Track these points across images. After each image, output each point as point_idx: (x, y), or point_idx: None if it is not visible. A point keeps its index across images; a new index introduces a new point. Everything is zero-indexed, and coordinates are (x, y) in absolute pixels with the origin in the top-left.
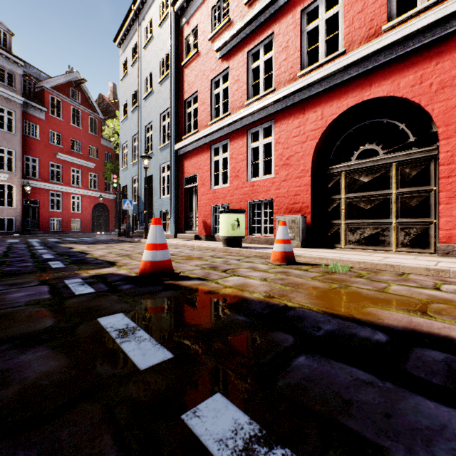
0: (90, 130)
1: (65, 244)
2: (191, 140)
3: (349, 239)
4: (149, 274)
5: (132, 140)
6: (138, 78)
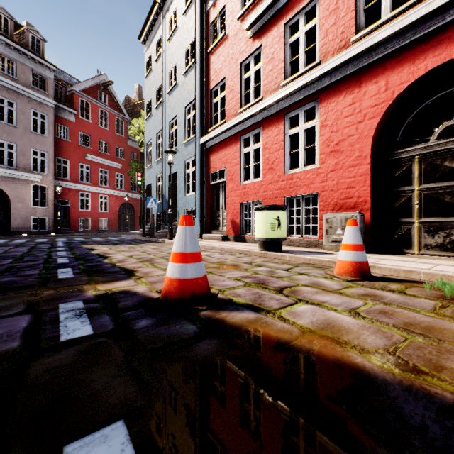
0: (117, 131)
1: (88, 245)
2: (218, 131)
3: (426, 243)
4: (177, 299)
5: (156, 137)
6: (162, 72)
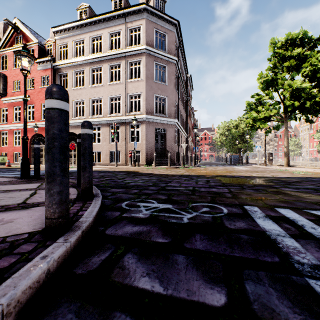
0: None
1: None
2: None
3: None
4: None
5: None
6: None
